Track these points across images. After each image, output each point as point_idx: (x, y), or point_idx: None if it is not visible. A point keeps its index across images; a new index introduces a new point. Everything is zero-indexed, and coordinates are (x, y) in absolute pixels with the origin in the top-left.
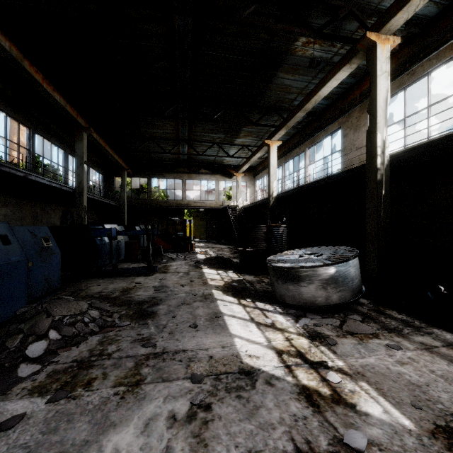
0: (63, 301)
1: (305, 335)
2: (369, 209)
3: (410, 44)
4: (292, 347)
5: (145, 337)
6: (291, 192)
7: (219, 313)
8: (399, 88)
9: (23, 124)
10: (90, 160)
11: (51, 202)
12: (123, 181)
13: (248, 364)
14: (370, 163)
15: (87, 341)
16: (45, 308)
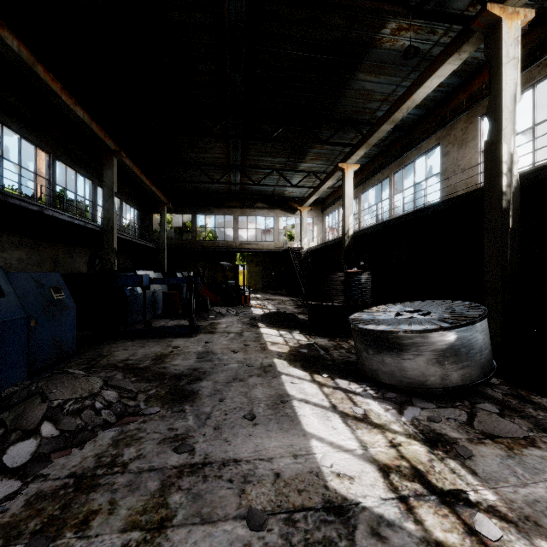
0: (67, 378)
1: (418, 437)
2: (488, 249)
3: (541, 25)
4: (403, 461)
5: (179, 434)
6: (373, 228)
7: (285, 396)
8: (525, 85)
9: (42, 148)
10: (123, 193)
11: (75, 243)
12: (162, 218)
13: (338, 491)
14: (491, 186)
15: (96, 439)
16: (41, 389)
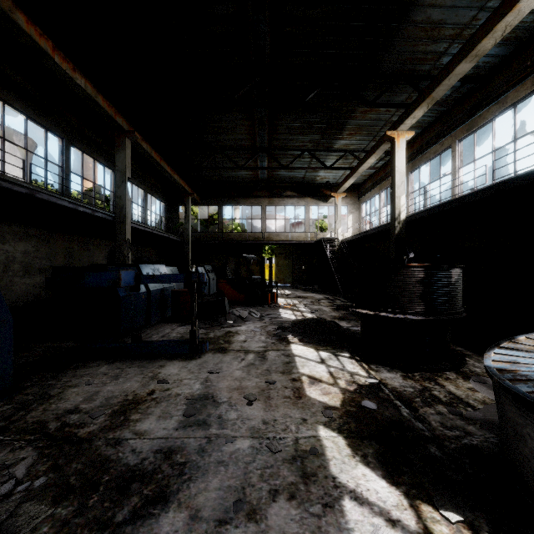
0: None
1: None
2: None
3: None
4: None
5: None
6: (438, 209)
7: None
8: None
9: (53, 132)
10: (148, 184)
11: (93, 235)
12: (187, 209)
13: None
14: None
15: None
16: None
